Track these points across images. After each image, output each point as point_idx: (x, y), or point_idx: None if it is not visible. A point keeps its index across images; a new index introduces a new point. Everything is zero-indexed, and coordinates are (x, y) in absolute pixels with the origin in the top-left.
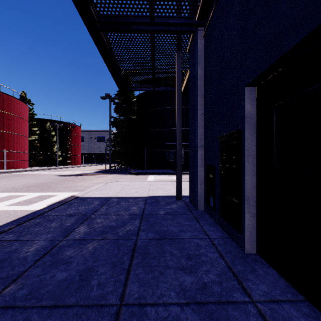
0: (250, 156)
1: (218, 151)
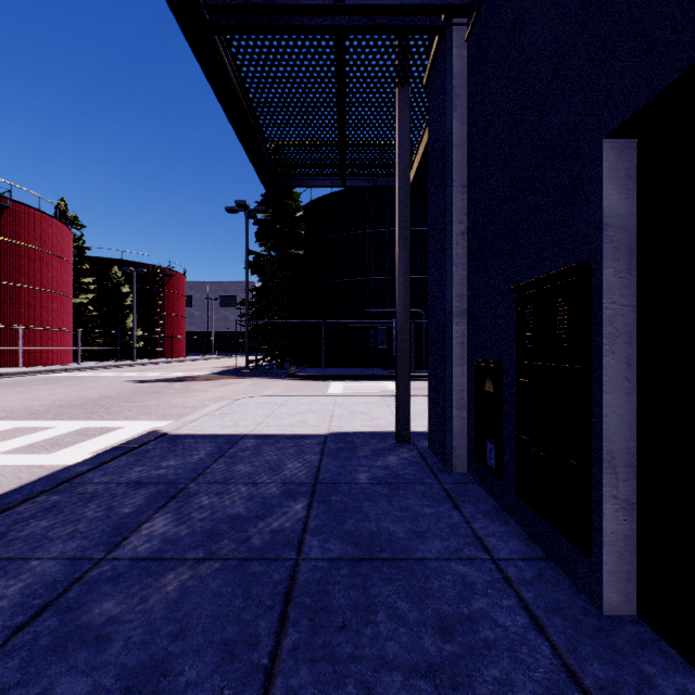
0: (618, 338)
1: (510, 325)
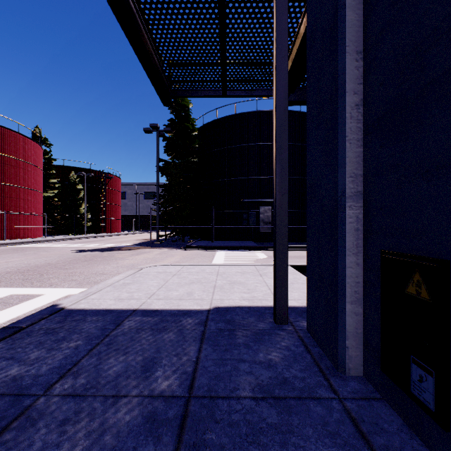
0: None
1: None
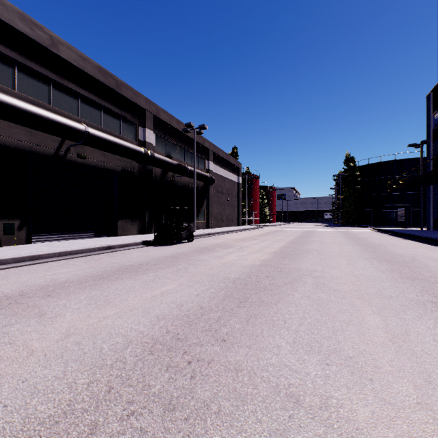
0: None
1: (436, 216)
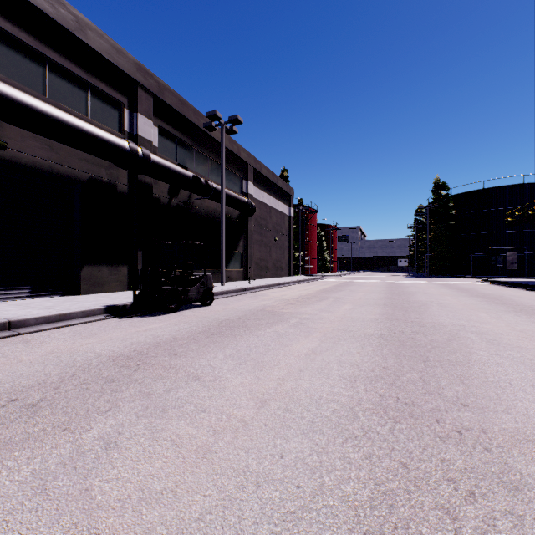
0: None
1: None
